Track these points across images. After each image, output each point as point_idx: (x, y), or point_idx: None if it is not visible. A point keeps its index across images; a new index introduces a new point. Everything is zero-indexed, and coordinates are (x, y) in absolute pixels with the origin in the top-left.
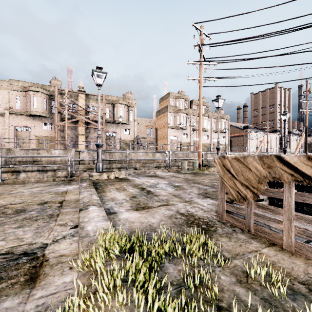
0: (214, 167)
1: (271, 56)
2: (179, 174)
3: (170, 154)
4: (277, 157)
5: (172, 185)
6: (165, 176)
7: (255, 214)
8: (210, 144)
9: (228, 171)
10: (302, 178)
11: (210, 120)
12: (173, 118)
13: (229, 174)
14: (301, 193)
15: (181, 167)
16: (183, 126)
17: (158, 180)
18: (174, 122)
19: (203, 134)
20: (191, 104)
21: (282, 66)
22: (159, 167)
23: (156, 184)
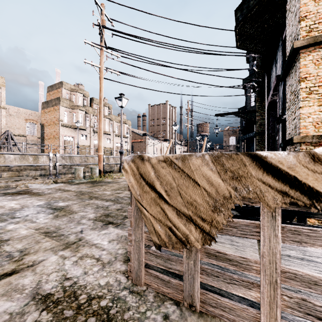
0: (117, 173)
1: (169, 66)
2: (70, 185)
3: (63, 159)
4: (252, 157)
5: (50, 209)
6: (44, 191)
7: (202, 271)
8: (113, 148)
9: (150, 187)
10: (308, 200)
11: (112, 123)
12: (68, 114)
13: (152, 193)
14: (293, 227)
15: (75, 176)
16: (81, 126)
17: (28, 199)
18: (70, 120)
19: (105, 137)
20: (91, 102)
21: (177, 78)
22: (46, 176)
23: (17, 209)
